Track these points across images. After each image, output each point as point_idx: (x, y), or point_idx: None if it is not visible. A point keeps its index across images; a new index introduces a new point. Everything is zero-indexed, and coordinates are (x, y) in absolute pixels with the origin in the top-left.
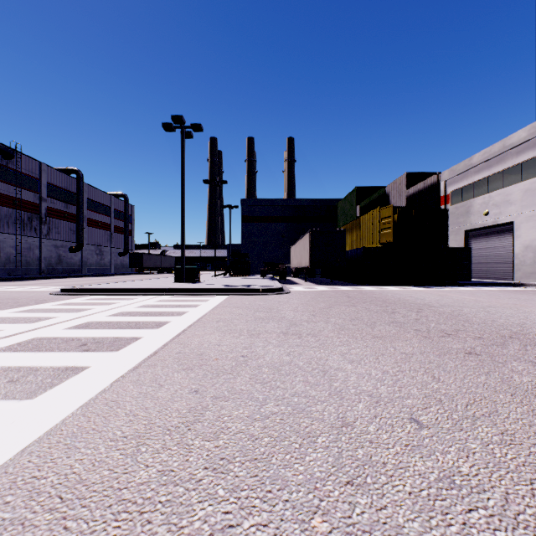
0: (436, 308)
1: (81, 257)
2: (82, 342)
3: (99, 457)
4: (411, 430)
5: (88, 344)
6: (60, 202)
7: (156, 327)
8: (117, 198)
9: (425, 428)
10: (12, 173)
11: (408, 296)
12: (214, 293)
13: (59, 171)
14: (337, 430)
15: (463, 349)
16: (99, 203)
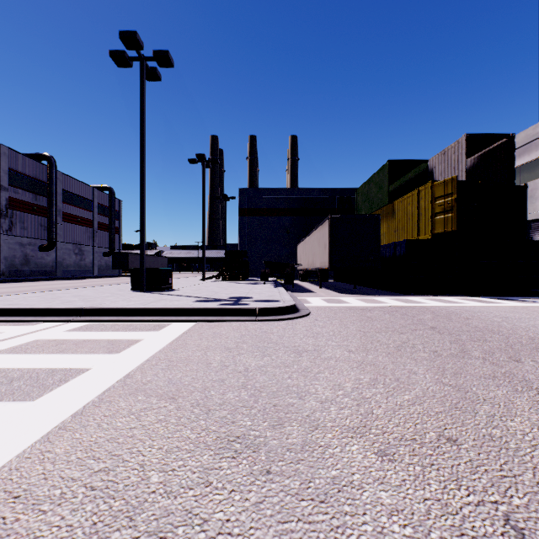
0: None
1: (55, 257)
2: None
3: None
4: None
5: None
6: (27, 192)
7: None
8: (101, 192)
9: None
10: None
11: None
12: (169, 318)
13: (25, 156)
14: None
15: None
16: (78, 196)
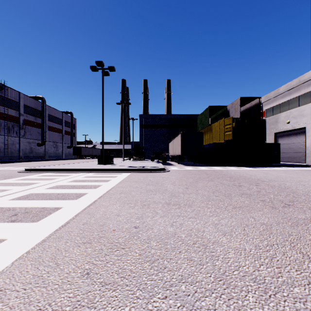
0: (267, 182)
1: (44, 149)
2: (15, 212)
3: None
4: None
5: (18, 214)
6: (32, 116)
7: (76, 198)
8: (66, 114)
9: None
10: (2, 99)
11: (245, 174)
12: (121, 171)
13: (31, 97)
14: None
15: (308, 220)
16: (55, 117)
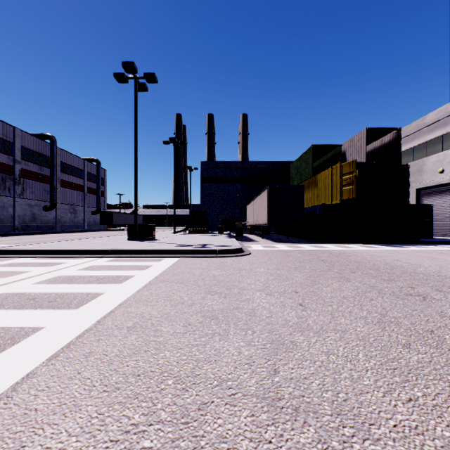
0: None
1: (55, 215)
2: None
3: None
4: None
5: None
6: (34, 164)
7: None
8: (90, 163)
9: None
10: None
11: (394, 260)
12: (163, 255)
13: (33, 136)
14: None
15: None
16: (72, 167)
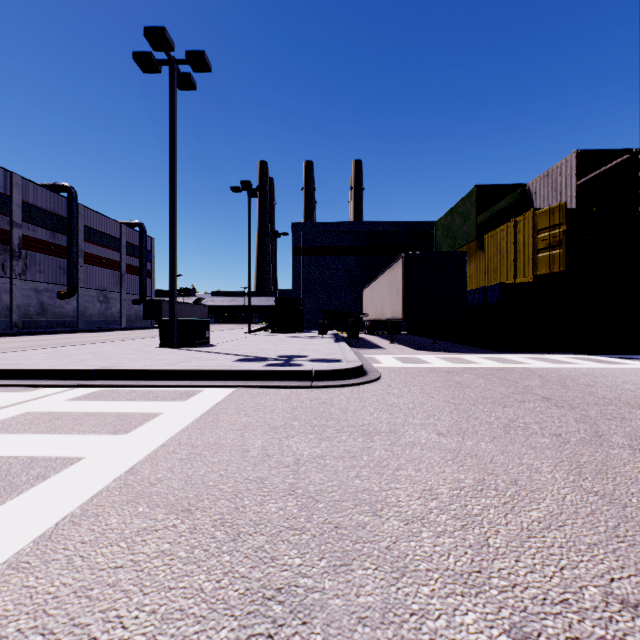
0: None
1: (76, 305)
2: None
3: None
4: None
5: None
6: (44, 229)
7: None
8: (131, 228)
9: None
10: None
11: None
12: (200, 382)
13: (41, 186)
14: None
15: None
16: (103, 234)
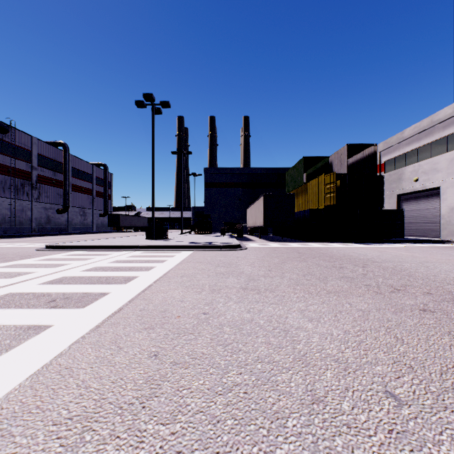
0: (379, 263)
1: (67, 218)
2: (52, 297)
3: (33, 450)
4: (390, 408)
5: (57, 300)
6: (49, 170)
7: (124, 282)
8: (98, 167)
9: (405, 405)
10: (7, 146)
11: (351, 252)
12: (180, 249)
13: (48, 144)
14: (308, 408)
15: (416, 306)
16: (82, 172)
